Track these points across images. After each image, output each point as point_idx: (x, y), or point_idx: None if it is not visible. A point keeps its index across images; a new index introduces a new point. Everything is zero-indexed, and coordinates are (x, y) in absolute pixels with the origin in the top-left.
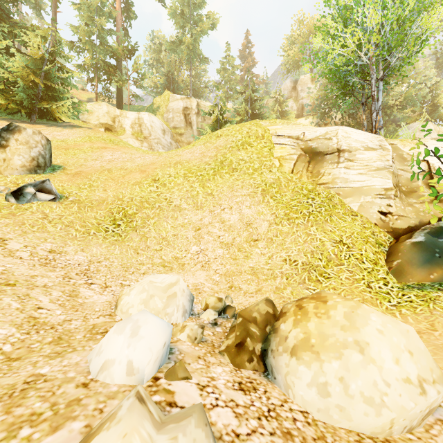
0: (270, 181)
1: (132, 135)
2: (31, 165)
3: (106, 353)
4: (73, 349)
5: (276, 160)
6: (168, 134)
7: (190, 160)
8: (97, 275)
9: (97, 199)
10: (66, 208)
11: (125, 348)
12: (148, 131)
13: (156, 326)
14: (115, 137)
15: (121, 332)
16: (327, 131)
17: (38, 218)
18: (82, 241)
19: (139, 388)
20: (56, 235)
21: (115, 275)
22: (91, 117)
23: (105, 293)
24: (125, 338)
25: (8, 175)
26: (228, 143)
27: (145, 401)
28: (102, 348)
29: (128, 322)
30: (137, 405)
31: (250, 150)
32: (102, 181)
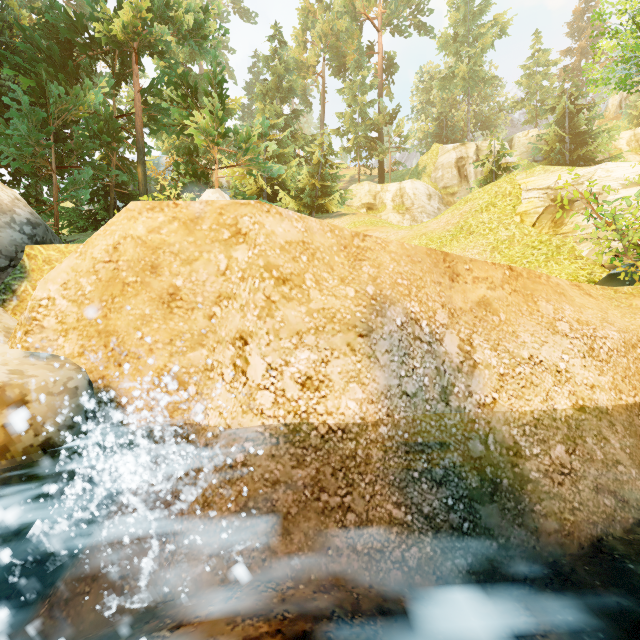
0: (503, 239)
1: (393, 209)
2: None
3: None
4: None
5: (517, 216)
6: (435, 198)
7: (434, 230)
8: None
9: None
10: None
11: None
12: (410, 200)
13: None
14: (375, 218)
15: None
16: (583, 175)
17: None
18: None
19: None
20: None
21: None
22: (353, 200)
23: None
24: None
25: None
26: (473, 207)
27: None
28: None
29: None
30: None
31: (493, 211)
32: None
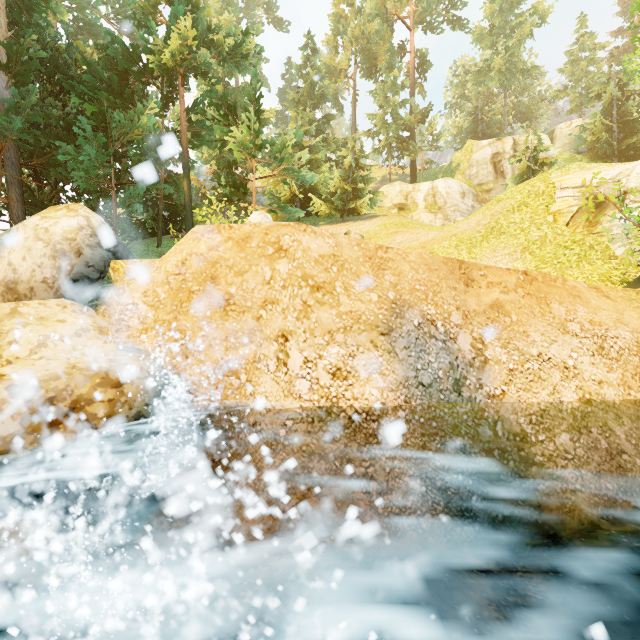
0: (535, 239)
1: (425, 209)
2: None
3: None
4: None
5: (550, 216)
6: (469, 196)
7: (464, 231)
8: None
9: None
10: None
11: None
12: (443, 199)
13: None
14: (406, 219)
15: None
16: (621, 172)
17: None
18: None
19: None
20: None
21: None
22: (385, 200)
23: None
24: None
25: None
26: (505, 207)
27: None
28: None
29: None
30: None
31: (525, 211)
32: None
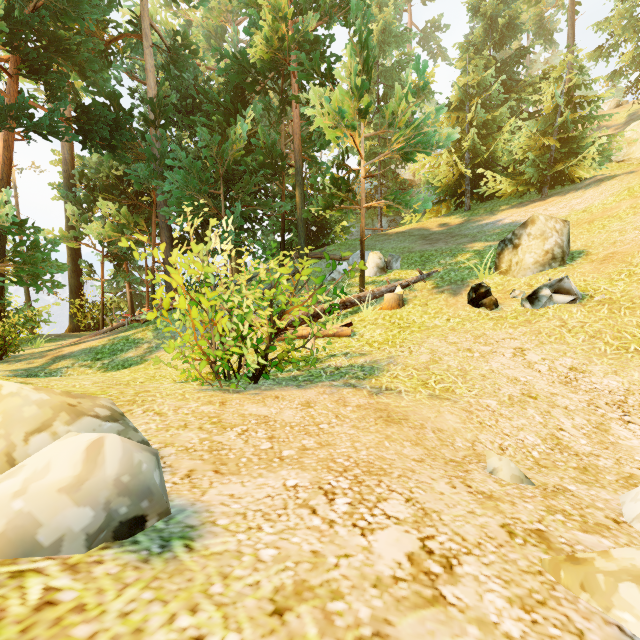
0: None
1: None
2: (544, 260)
3: None
4: (600, 486)
5: None
6: None
7: None
8: (639, 413)
9: None
10: (590, 311)
11: None
12: None
13: None
14: None
15: None
16: None
17: (554, 326)
18: (613, 360)
19: None
20: (577, 349)
21: None
22: (632, 148)
23: None
24: None
25: (521, 276)
26: None
27: None
28: (638, 495)
29: None
30: None
31: None
32: None
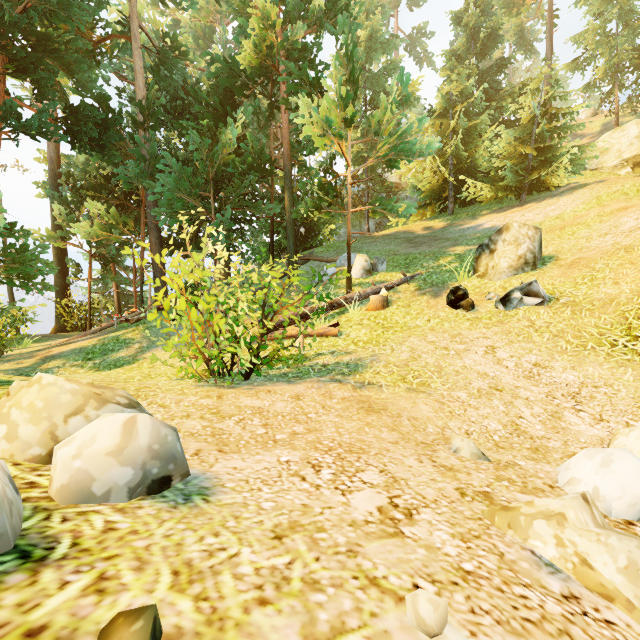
0: None
1: None
2: (518, 264)
3: (573, 471)
4: (546, 462)
5: None
6: None
7: None
8: (590, 403)
9: (600, 298)
10: (556, 312)
11: (592, 474)
12: None
13: (634, 468)
14: None
15: (590, 458)
16: None
17: (523, 326)
18: (572, 357)
19: (586, 493)
20: (541, 347)
21: (617, 409)
22: (604, 158)
23: (597, 427)
24: (593, 464)
25: (497, 279)
26: None
27: (590, 503)
28: (569, 465)
29: (599, 451)
30: (579, 499)
31: None
32: (611, 268)
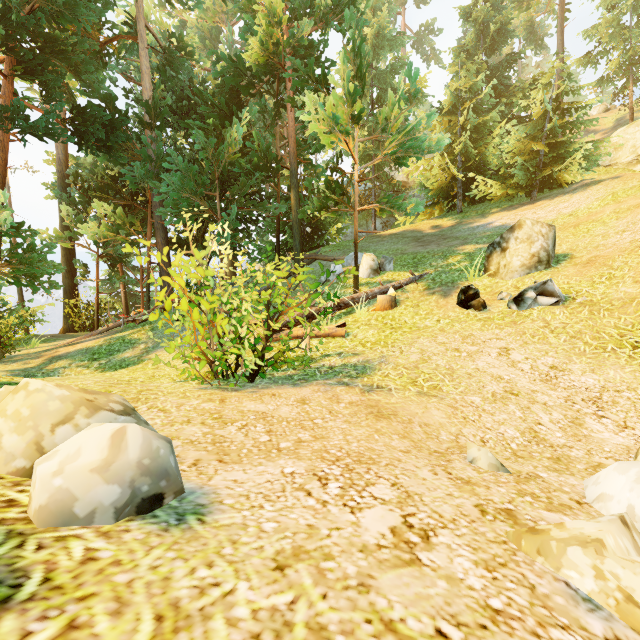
0: None
1: None
2: (531, 263)
3: (603, 486)
4: (570, 473)
5: None
6: None
7: None
8: (612, 408)
9: (620, 298)
10: (572, 313)
11: (626, 490)
12: None
13: None
14: None
15: (622, 472)
16: None
17: (538, 327)
18: (592, 359)
19: (624, 515)
20: (558, 348)
21: None
22: (618, 153)
23: (622, 435)
24: (627, 480)
25: (509, 278)
26: None
27: (629, 527)
28: (598, 479)
29: (633, 465)
30: (618, 522)
31: None
32: (630, 266)
